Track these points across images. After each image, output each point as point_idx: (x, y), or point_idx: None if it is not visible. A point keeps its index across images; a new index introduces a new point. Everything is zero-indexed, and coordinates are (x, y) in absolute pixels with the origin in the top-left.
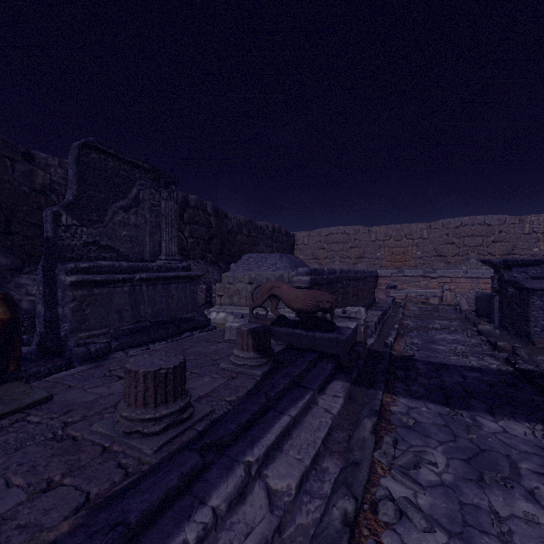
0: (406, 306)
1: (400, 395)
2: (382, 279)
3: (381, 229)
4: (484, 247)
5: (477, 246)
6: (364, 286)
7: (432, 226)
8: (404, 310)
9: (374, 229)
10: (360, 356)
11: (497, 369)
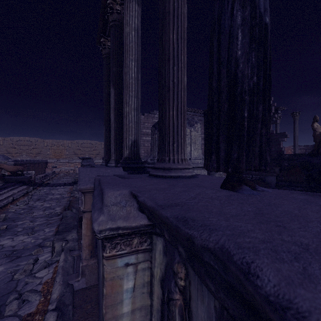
0: (59, 174)
1: (42, 187)
2: (50, 163)
3: (50, 141)
4: (90, 152)
5: (88, 151)
6: (39, 167)
7: (73, 142)
8: (57, 175)
9: (46, 140)
10: (32, 182)
11: (70, 182)
